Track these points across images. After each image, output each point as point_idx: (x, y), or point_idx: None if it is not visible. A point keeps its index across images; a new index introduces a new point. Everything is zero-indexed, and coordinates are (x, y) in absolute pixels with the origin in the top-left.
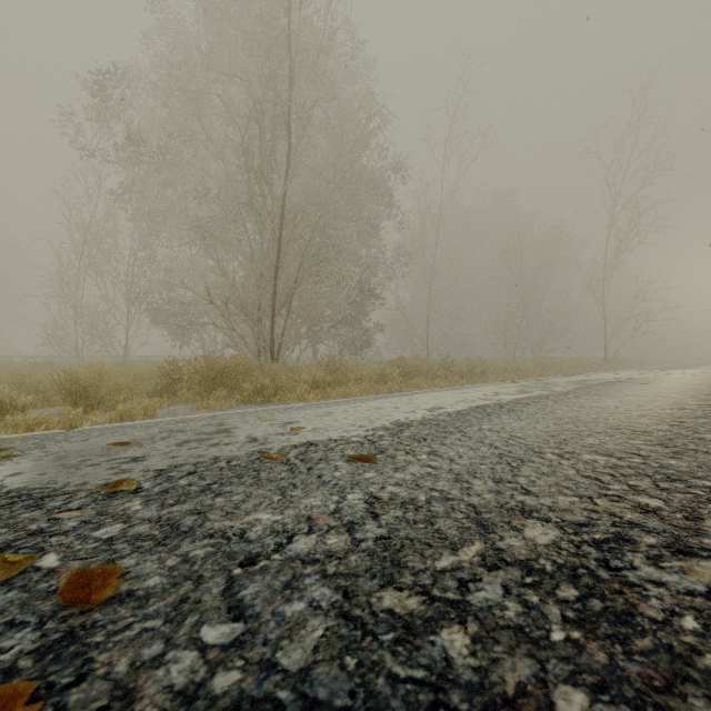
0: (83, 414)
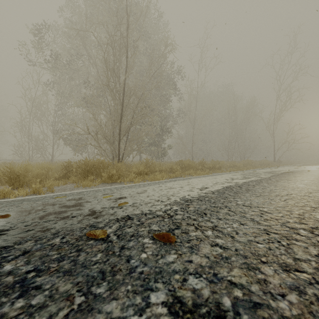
0: (13, 190)
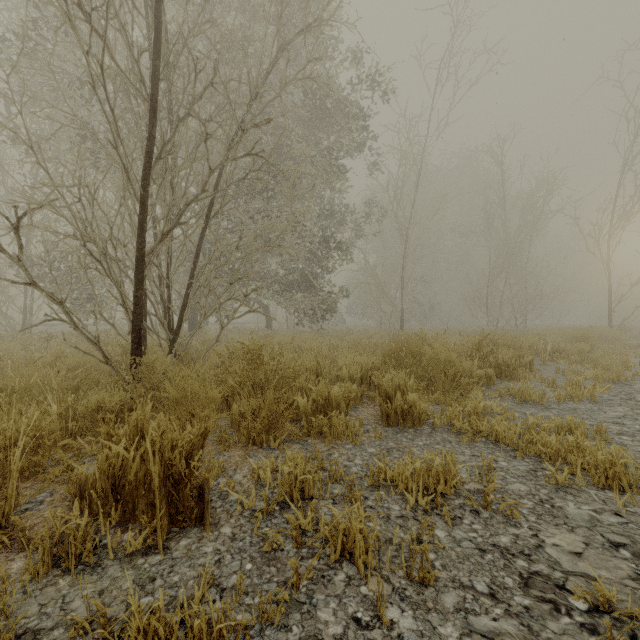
0: None
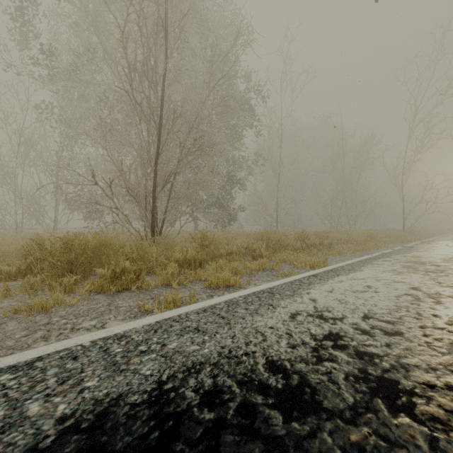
0: None
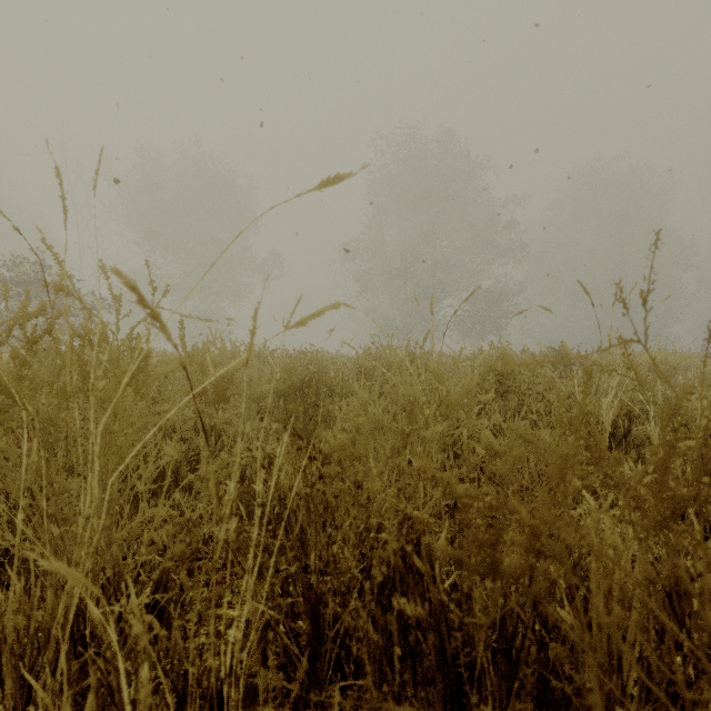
0: None
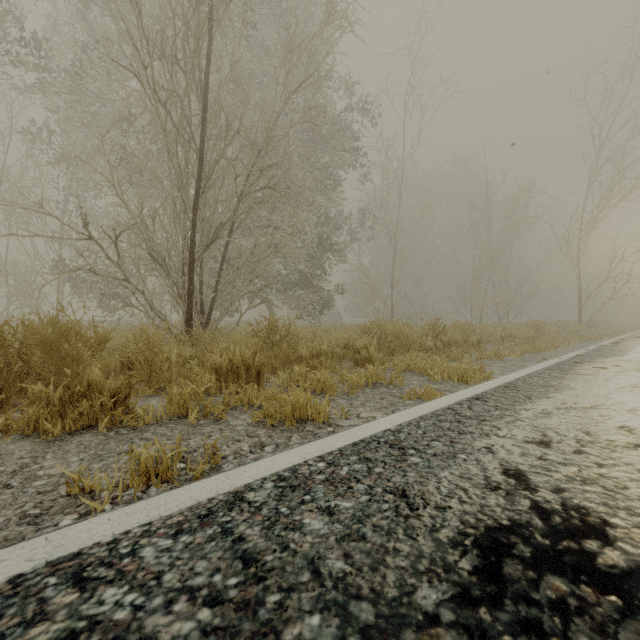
0: None
